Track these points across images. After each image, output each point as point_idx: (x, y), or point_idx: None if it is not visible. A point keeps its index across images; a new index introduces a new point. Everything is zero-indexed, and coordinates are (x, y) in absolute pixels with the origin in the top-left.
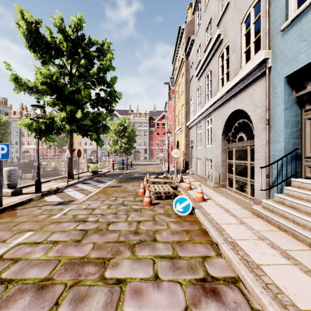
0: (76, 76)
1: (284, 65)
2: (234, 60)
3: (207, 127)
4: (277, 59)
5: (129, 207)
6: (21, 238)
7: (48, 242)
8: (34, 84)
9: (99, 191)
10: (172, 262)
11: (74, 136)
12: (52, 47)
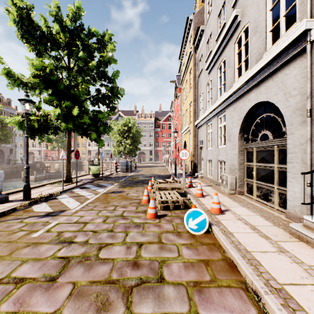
0: (75, 71)
1: None
2: (257, 43)
3: (219, 125)
4: None
5: (130, 220)
6: None
7: (10, 280)
8: (29, 79)
9: (97, 197)
10: None
11: (78, 137)
12: (48, 38)
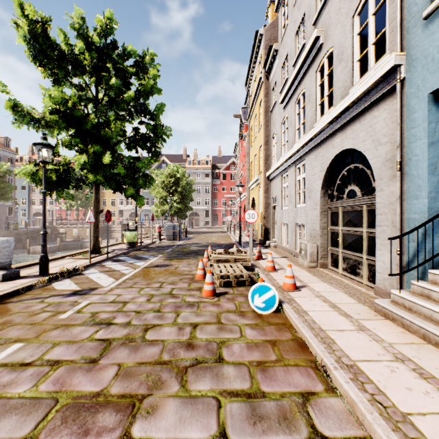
0: (105, 103)
1: (429, 74)
2: (342, 74)
3: (297, 177)
4: (416, 65)
5: (181, 299)
6: (1, 355)
7: (43, 362)
8: (43, 114)
9: (137, 273)
10: (250, 405)
11: (106, 192)
12: (69, 60)
